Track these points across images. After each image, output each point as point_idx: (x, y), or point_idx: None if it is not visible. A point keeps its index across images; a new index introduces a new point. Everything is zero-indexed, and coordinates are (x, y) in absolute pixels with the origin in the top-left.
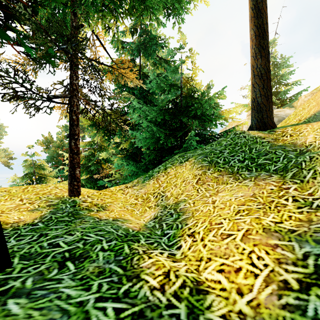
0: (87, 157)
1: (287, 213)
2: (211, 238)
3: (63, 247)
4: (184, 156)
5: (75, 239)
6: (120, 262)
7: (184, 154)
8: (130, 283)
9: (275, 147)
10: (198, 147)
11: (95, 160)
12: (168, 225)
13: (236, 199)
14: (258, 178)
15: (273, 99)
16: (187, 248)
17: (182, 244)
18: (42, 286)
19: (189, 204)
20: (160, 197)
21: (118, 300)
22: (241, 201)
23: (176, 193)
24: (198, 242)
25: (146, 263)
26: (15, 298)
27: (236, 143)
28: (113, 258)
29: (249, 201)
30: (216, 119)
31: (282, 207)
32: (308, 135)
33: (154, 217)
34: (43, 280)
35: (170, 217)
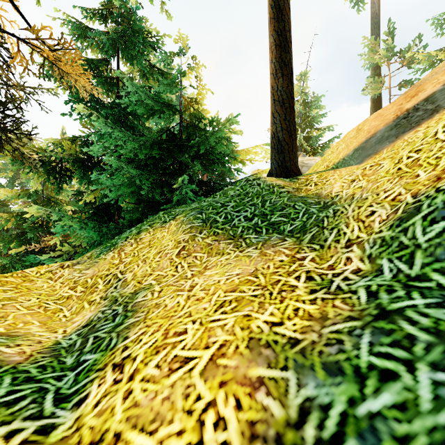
0: (20, 215)
1: (294, 303)
2: (150, 372)
3: None
4: (171, 212)
5: None
6: None
7: (173, 209)
8: None
9: (294, 198)
10: (195, 199)
11: (38, 222)
12: (97, 340)
13: (228, 280)
14: (267, 243)
15: (304, 146)
16: (94, 402)
17: (90, 392)
18: None
19: (152, 294)
20: (115, 282)
21: None
22: (234, 283)
23: (142, 273)
24: (122, 384)
25: None
26: None
27: (246, 193)
28: None
29: (245, 283)
30: (230, 162)
31: (289, 291)
32: (335, 183)
33: (86, 324)
34: None
35: (110, 322)
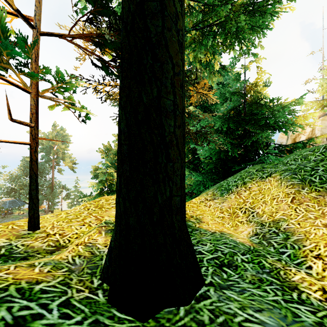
0: None
1: None
2: None
3: (208, 254)
4: (263, 170)
5: (211, 249)
6: (270, 274)
7: (262, 168)
8: (295, 293)
9: None
10: (277, 161)
11: None
12: (279, 243)
13: None
14: None
15: None
16: (321, 269)
17: (311, 265)
18: (231, 284)
19: (294, 225)
20: (250, 213)
21: (301, 304)
22: None
23: (269, 210)
24: None
25: (296, 278)
26: (225, 290)
27: None
28: (260, 270)
29: None
30: (288, 126)
31: None
32: None
33: (254, 233)
34: (225, 279)
35: (276, 235)
